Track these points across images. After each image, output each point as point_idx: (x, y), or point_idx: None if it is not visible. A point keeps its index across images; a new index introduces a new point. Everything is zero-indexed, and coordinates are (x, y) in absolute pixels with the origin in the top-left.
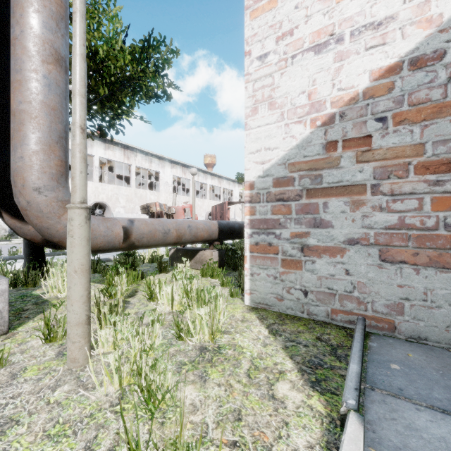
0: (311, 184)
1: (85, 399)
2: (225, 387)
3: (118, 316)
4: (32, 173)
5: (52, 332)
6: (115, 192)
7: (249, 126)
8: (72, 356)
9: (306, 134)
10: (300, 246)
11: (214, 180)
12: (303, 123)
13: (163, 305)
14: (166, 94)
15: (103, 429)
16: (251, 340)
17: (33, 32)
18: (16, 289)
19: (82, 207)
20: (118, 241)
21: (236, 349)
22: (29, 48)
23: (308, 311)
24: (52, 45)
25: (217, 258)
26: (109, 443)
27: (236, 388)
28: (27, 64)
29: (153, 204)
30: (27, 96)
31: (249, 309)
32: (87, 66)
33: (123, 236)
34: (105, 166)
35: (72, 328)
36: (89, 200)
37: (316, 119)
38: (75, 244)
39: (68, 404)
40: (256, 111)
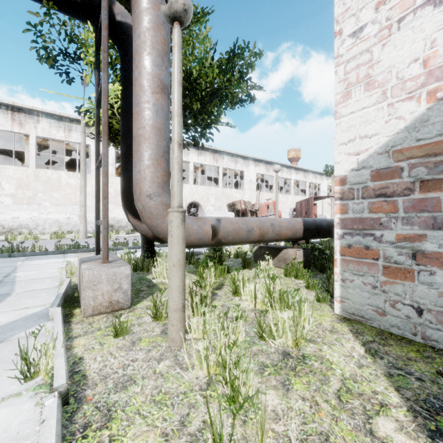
0: (427, 174)
1: (181, 377)
2: (310, 403)
3: (206, 308)
4: (146, 183)
5: (158, 313)
6: (206, 192)
7: (340, 114)
8: (172, 336)
9: (421, 112)
10: (411, 252)
11: (299, 174)
12: (415, 99)
13: (247, 301)
14: (250, 96)
15: (194, 409)
16: (342, 356)
17: (146, 71)
18: (136, 273)
19: (178, 211)
20: (207, 238)
21: (323, 362)
22: (144, 85)
23: (423, 334)
24: (159, 78)
25: (302, 258)
26: (198, 424)
27: (323, 408)
28: (142, 98)
29: (238, 202)
30: (143, 123)
31: (339, 318)
32: (183, 88)
33: (212, 234)
34: (198, 170)
35: (172, 312)
36: (186, 200)
37: (435, 90)
38: (174, 242)
39: (168, 377)
40: (348, 96)
